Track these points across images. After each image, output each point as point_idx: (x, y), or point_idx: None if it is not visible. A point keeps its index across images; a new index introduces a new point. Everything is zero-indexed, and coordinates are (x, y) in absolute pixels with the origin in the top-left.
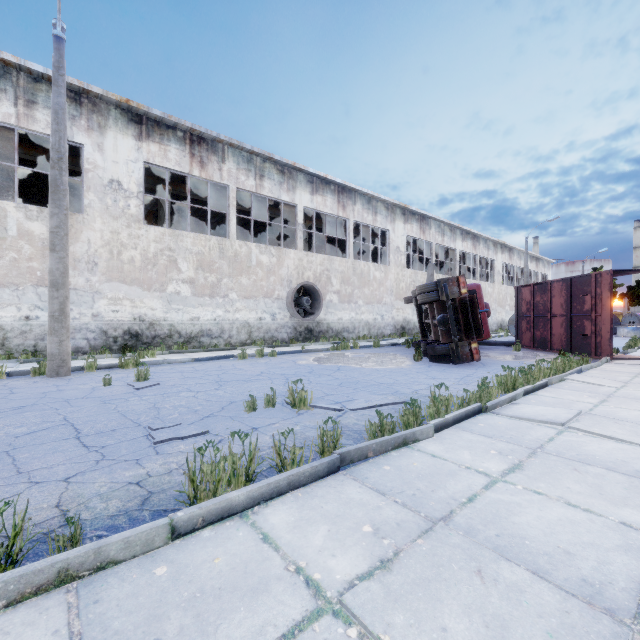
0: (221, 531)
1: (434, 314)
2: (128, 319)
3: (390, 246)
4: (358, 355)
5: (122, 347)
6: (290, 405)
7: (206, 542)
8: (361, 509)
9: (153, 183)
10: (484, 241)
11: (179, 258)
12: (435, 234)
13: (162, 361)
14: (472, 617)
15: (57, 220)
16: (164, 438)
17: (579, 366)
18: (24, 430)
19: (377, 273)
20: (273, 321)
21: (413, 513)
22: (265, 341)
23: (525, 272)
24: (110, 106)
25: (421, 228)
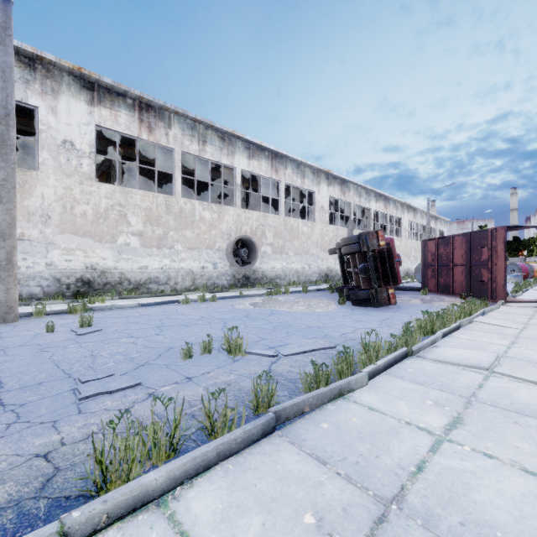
0: (130, 531)
1: (355, 263)
2: (80, 268)
3: (316, 205)
4: (289, 299)
5: (74, 293)
6: (226, 351)
7: None
8: (300, 487)
9: (106, 145)
10: (393, 202)
11: (129, 213)
12: (353, 196)
13: (110, 306)
14: None
15: (4, 173)
16: (91, 393)
17: (481, 309)
18: None
19: (305, 228)
20: (214, 269)
21: (360, 491)
22: (207, 287)
23: (427, 228)
24: (63, 73)
25: (342, 190)
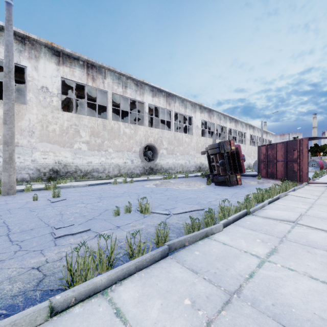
0: (87, 307)
1: (217, 160)
2: (52, 163)
3: (193, 125)
4: (177, 182)
5: (48, 178)
6: (139, 211)
7: (75, 318)
8: (182, 285)
9: (67, 89)
10: (240, 123)
11: (80, 130)
12: (216, 119)
13: (70, 186)
14: None
15: (7, 106)
16: (61, 234)
17: (293, 187)
18: None
19: (186, 139)
20: (132, 164)
21: (216, 287)
22: (128, 174)
23: (261, 139)
24: (41, 46)
25: (209, 116)
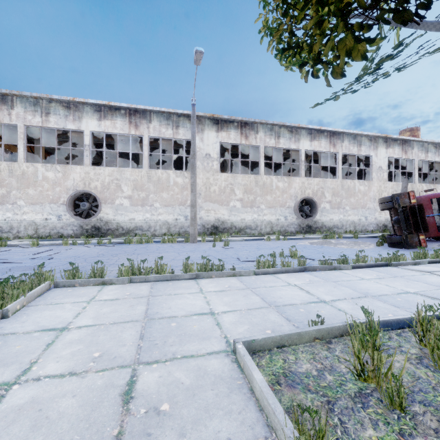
0: (266, 276)
1: None
2: (213, 220)
3: (373, 167)
4: (339, 242)
5: (211, 233)
6: (290, 256)
7: (262, 276)
8: (307, 278)
9: (222, 150)
10: None
11: (235, 188)
12: (418, 152)
13: (230, 239)
14: (326, 289)
15: (193, 179)
16: (244, 260)
17: None
18: (199, 256)
19: (361, 187)
20: (285, 221)
21: (324, 280)
22: (280, 232)
23: None
24: (206, 119)
25: (403, 150)
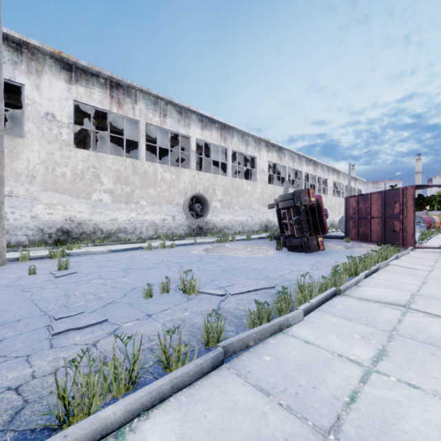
0: None
1: (290, 216)
2: (60, 220)
3: (257, 168)
4: (235, 246)
5: (55, 241)
6: (181, 291)
7: None
8: (246, 418)
9: (82, 118)
10: (321, 166)
11: (101, 174)
12: (288, 160)
13: (85, 252)
14: None
15: None
16: (62, 329)
17: (394, 254)
18: None
19: (248, 187)
20: (173, 221)
21: (300, 421)
22: (167, 236)
23: (349, 187)
24: (46, 56)
25: (279, 156)
